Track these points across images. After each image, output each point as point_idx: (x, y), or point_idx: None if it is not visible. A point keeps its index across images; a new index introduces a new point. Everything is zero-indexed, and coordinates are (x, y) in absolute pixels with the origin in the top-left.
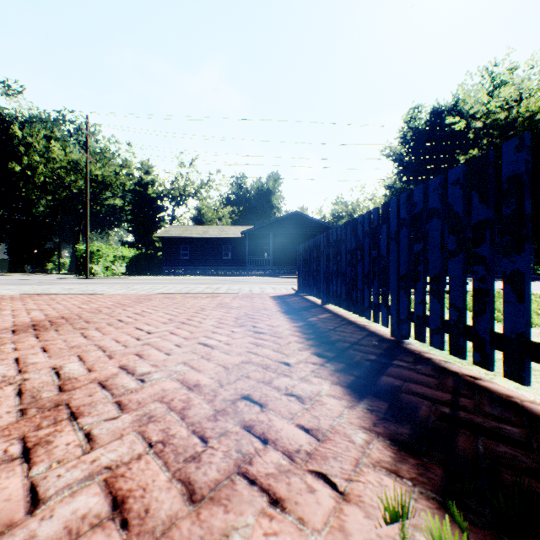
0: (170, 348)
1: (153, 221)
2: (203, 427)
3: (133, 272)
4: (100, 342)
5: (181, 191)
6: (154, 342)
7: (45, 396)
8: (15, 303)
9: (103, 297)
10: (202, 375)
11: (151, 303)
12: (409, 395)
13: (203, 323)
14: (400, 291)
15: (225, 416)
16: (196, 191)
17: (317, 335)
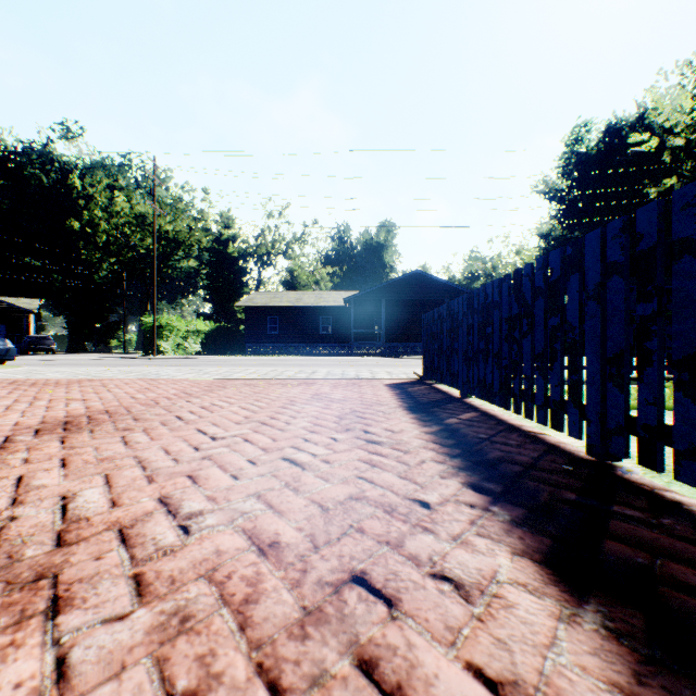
0: (240, 467)
1: (235, 287)
2: (278, 656)
3: (210, 351)
4: (143, 453)
5: (269, 249)
6: (219, 455)
7: (29, 554)
8: (58, 390)
9: (166, 383)
10: (285, 521)
11: (225, 392)
12: (679, 592)
13: (292, 424)
14: (607, 382)
15: (321, 627)
16: (287, 248)
17: (465, 449)
